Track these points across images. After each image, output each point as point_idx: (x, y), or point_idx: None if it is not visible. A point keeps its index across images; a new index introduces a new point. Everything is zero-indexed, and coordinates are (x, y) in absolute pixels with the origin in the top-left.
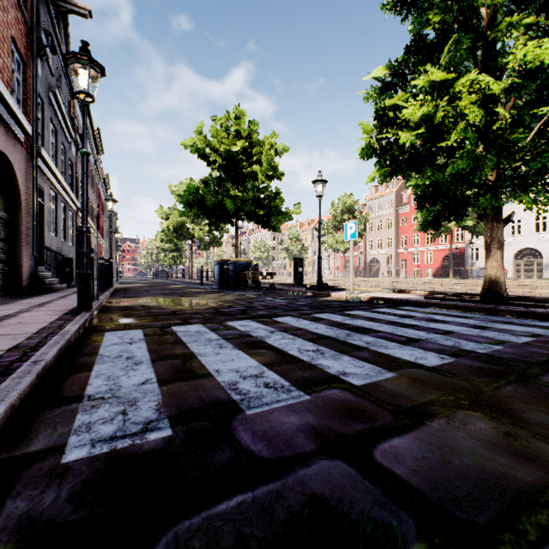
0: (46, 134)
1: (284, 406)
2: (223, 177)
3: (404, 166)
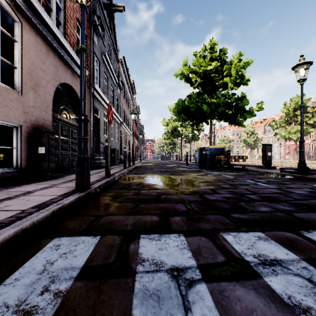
0: (101, 79)
1: None
2: (201, 92)
3: None
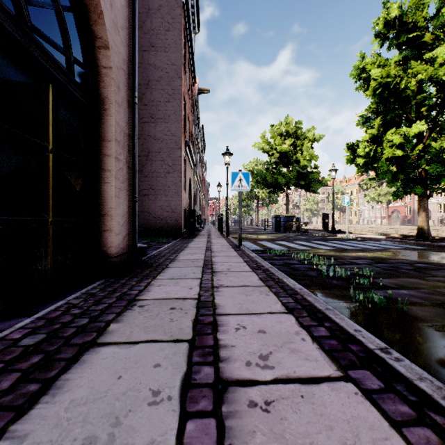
0: None
1: (282, 249)
2: (278, 162)
3: None
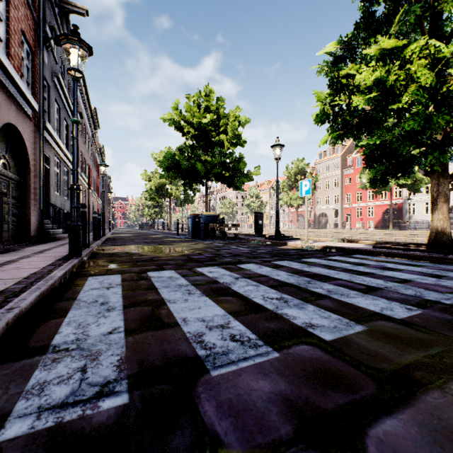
0: (51, 111)
1: (252, 365)
2: (195, 145)
3: (354, 130)
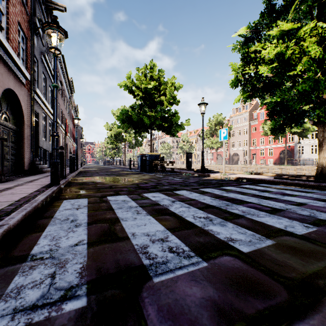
0: (40, 80)
1: (186, 273)
2: (143, 104)
3: (260, 91)
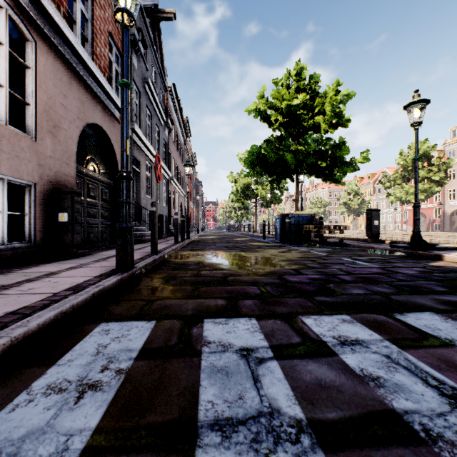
0: (142, 116)
1: None
2: (283, 136)
3: None
